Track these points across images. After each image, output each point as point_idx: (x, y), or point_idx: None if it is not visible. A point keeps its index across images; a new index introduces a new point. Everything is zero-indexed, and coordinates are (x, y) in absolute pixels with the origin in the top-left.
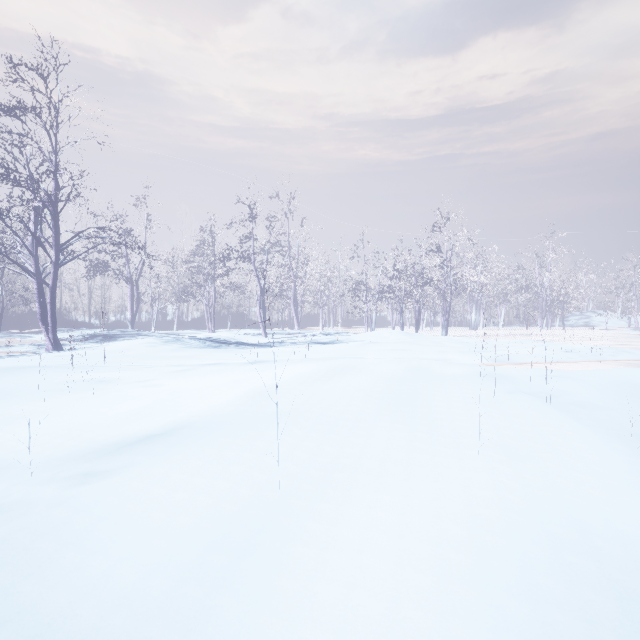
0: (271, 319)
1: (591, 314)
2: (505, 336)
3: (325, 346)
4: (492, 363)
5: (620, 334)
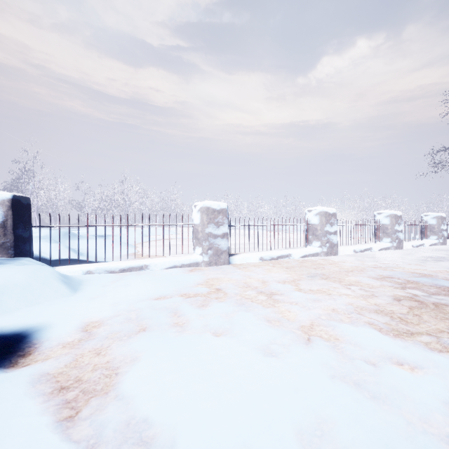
0: None
1: None
2: None
3: None
4: None
5: None
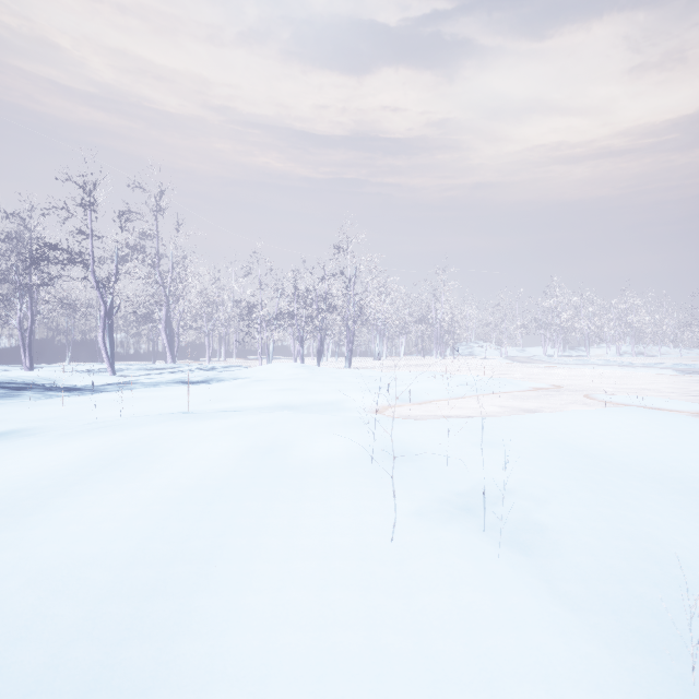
0: (141, 349)
1: (474, 344)
2: (406, 367)
3: (191, 388)
4: (393, 403)
5: (497, 363)
